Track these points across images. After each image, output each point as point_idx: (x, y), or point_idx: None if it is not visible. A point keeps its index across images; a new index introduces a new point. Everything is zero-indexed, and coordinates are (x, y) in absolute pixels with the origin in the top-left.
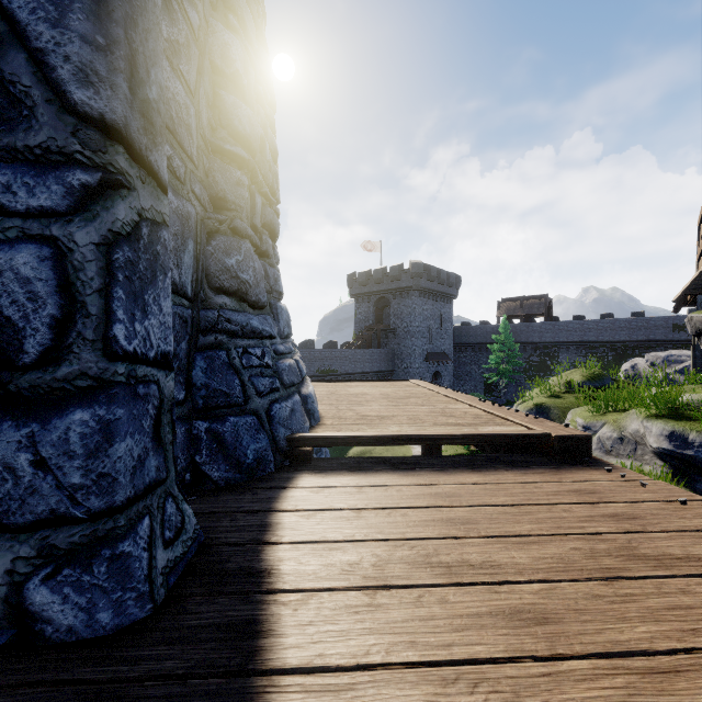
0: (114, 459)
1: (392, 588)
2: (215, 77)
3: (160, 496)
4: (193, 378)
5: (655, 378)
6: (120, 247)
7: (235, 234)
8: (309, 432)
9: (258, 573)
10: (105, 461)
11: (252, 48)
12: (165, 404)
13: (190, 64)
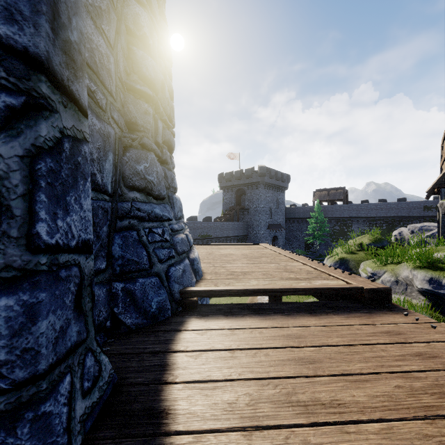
0: (37, 335)
1: (263, 428)
2: (129, 37)
3: (81, 353)
4: (112, 252)
5: (417, 242)
6: (42, 159)
7: (143, 148)
8: (195, 285)
9: (158, 413)
10: (29, 337)
11: (156, 19)
12: (85, 280)
13: (110, 25)
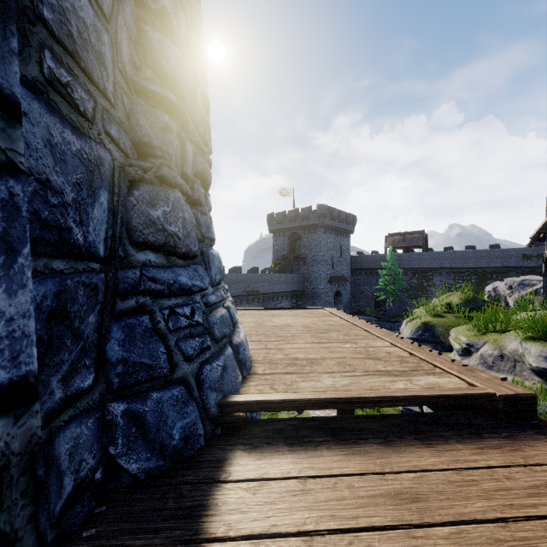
0: None
1: None
2: (139, 11)
3: None
4: (107, 354)
5: (524, 303)
6: None
7: (162, 182)
8: (242, 387)
9: None
10: None
11: None
12: (12, 467)
13: None
